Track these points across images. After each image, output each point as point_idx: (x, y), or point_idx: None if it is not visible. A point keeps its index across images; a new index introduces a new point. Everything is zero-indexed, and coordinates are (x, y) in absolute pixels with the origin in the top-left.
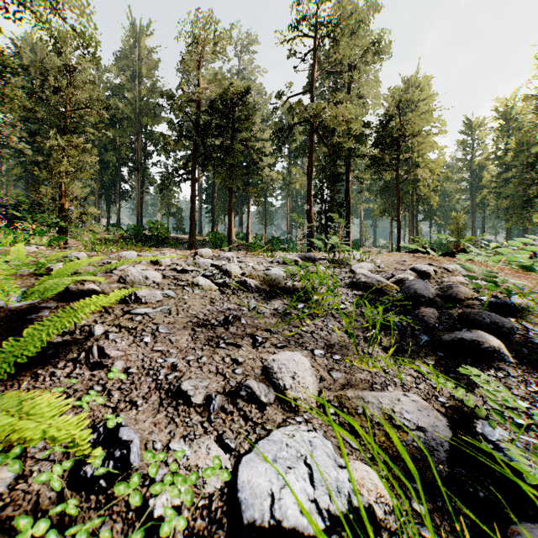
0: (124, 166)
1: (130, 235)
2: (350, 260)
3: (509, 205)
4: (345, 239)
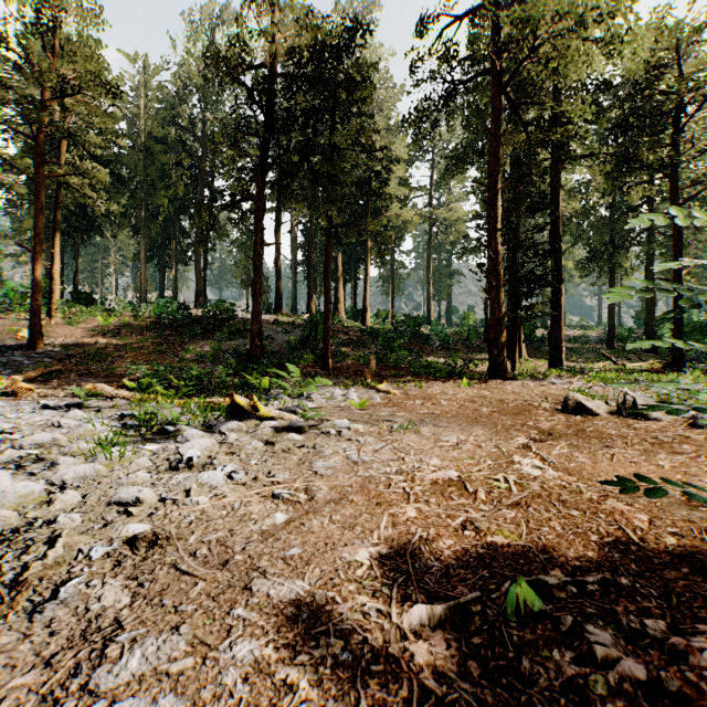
0: (184, 212)
1: (163, 318)
2: None
3: None
4: None
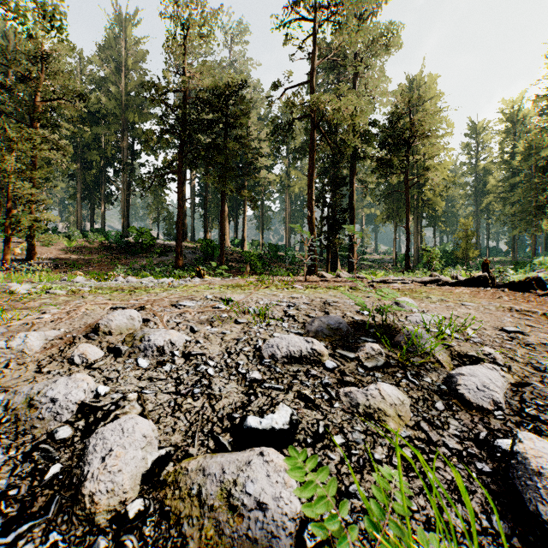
0: (110, 166)
1: (111, 243)
2: (426, 338)
3: (517, 211)
4: (362, 256)
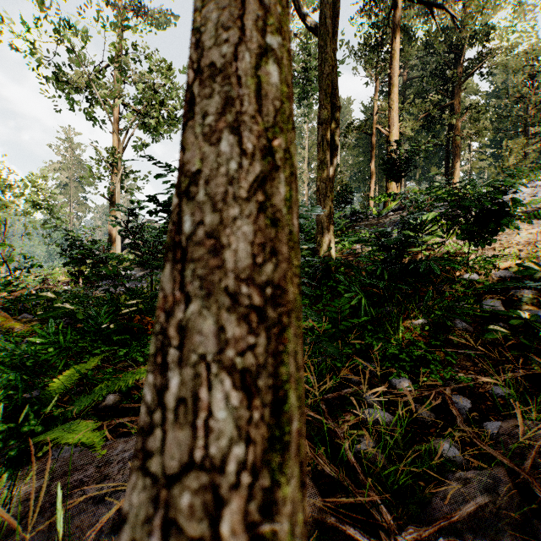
0: None
1: None
2: None
3: None
4: None
